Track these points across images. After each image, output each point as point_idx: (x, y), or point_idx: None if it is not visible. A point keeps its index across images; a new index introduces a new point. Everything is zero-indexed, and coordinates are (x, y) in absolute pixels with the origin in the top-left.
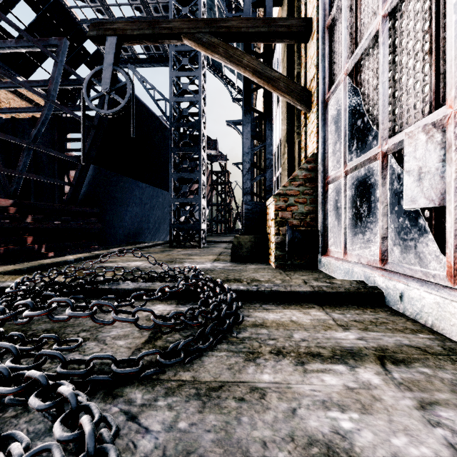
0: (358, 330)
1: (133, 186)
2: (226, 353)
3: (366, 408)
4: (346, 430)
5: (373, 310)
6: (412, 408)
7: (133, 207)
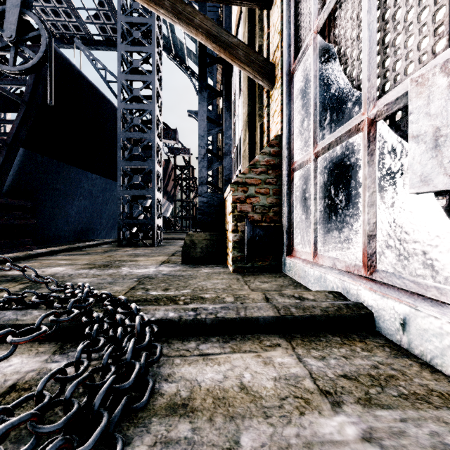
0: (357, 405)
1: (79, 176)
2: None
3: None
4: None
5: (365, 347)
6: None
7: (80, 200)
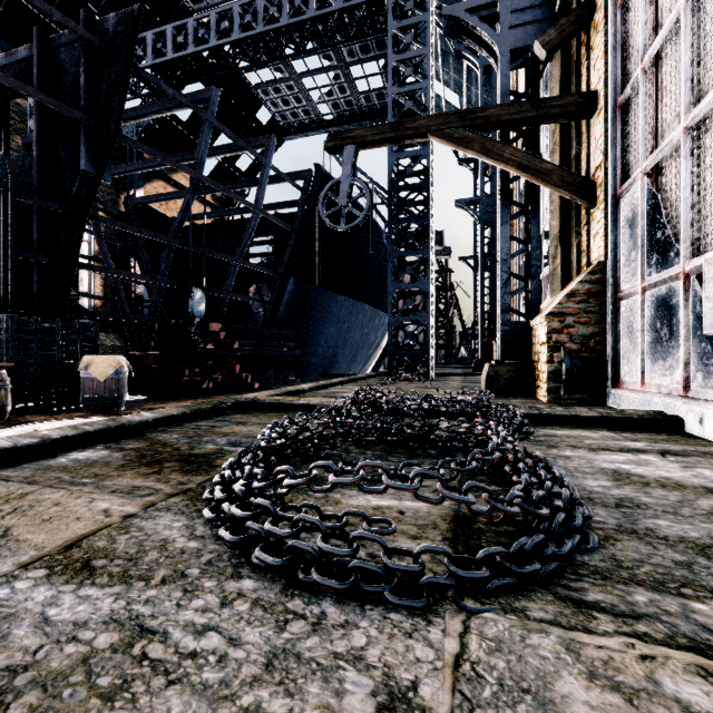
0: (647, 442)
1: (330, 300)
2: (530, 444)
3: (642, 465)
4: (626, 468)
5: (669, 434)
6: (676, 467)
7: (329, 328)
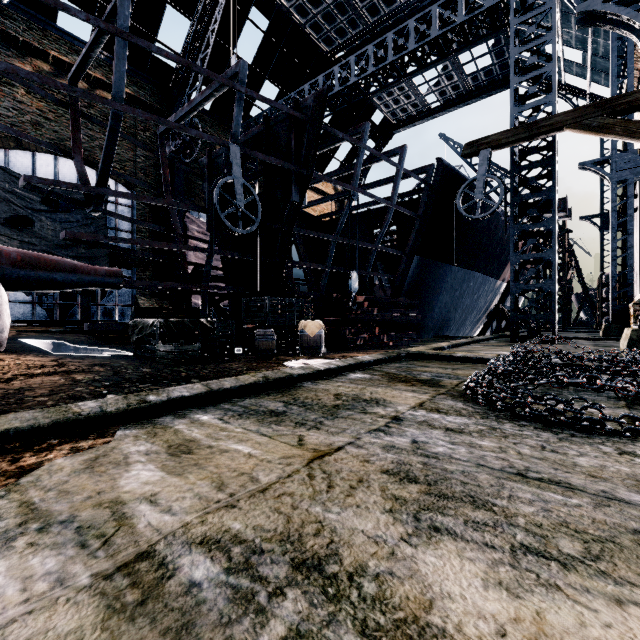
0: None
1: (445, 271)
2: None
3: None
4: None
5: None
6: None
7: (443, 295)
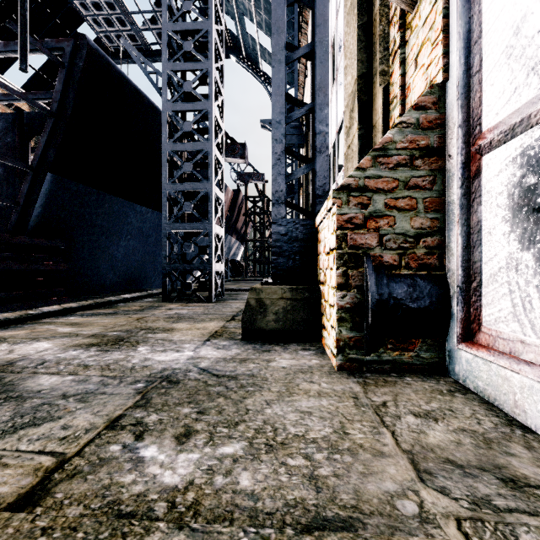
0: None
1: (126, 209)
2: None
3: None
4: None
5: None
6: None
7: (128, 240)
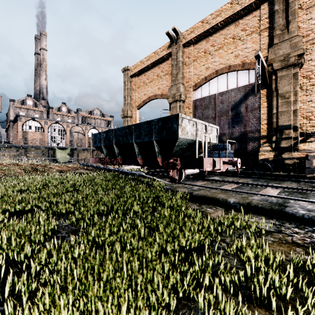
0: None
1: None
2: None
3: None
4: None
5: None
6: None
7: None
